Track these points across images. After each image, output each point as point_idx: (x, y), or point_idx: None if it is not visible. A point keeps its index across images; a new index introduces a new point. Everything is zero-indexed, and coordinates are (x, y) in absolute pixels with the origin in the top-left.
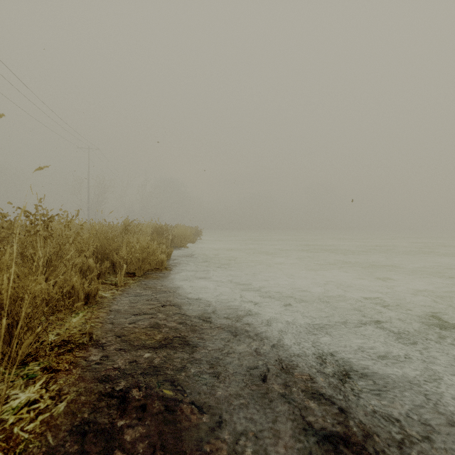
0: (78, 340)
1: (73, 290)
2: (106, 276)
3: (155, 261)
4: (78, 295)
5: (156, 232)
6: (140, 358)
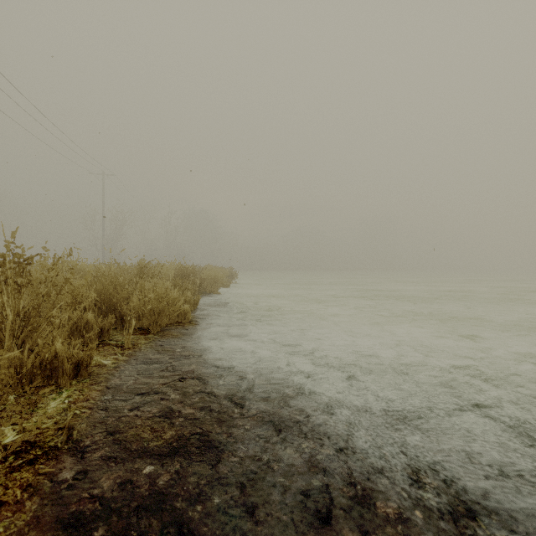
0: (49, 442)
1: (57, 358)
2: (111, 334)
3: (175, 313)
4: (63, 366)
5: (181, 275)
6: (136, 476)
